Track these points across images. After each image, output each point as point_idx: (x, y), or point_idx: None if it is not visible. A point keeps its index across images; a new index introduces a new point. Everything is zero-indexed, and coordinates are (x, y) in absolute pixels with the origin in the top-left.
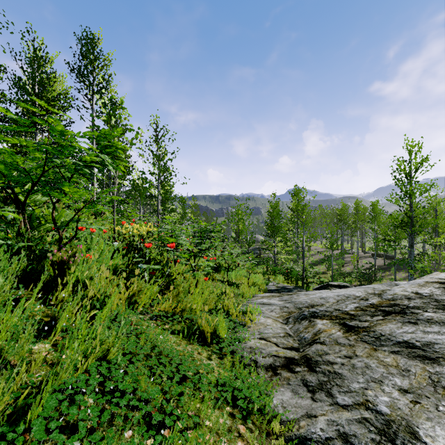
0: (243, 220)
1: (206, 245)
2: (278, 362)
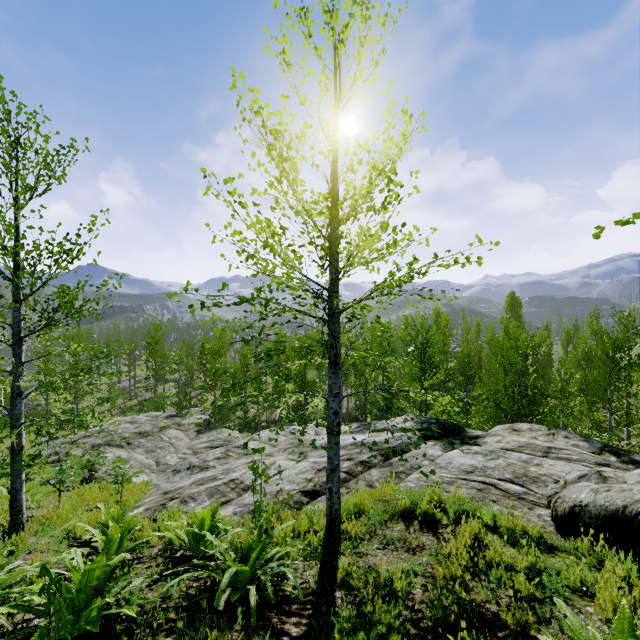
0: None
1: None
2: (48, 455)
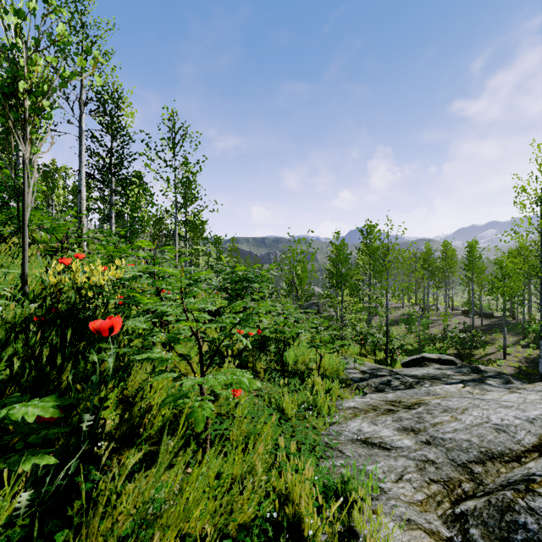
0: (303, 264)
1: (245, 303)
2: None
